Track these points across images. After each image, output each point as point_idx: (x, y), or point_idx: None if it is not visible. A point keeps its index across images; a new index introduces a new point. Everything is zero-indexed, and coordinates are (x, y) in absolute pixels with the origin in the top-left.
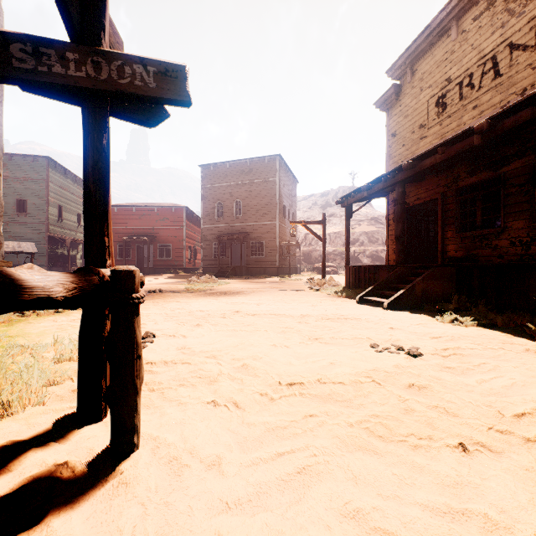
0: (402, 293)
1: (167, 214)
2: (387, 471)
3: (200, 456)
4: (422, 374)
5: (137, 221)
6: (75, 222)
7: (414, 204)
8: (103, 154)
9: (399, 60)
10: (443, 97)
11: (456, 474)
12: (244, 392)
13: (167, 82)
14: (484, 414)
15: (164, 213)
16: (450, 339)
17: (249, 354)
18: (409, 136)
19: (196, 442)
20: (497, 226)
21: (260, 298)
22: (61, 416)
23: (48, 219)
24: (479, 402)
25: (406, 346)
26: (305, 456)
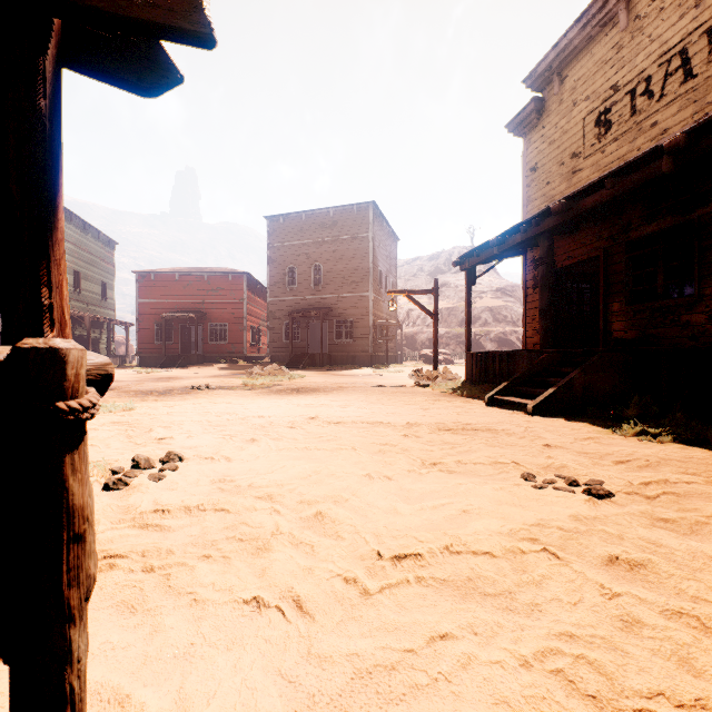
0: (554, 391)
1: (221, 283)
2: None
3: None
4: (626, 535)
5: (181, 292)
6: (98, 294)
7: (563, 265)
8: (38, 126)
9: (543, 63)
10: (606, 112)
11: None
12: (314, 575)
13: None
14: None
15: (218, 282)
16: (644, 465)
17: (327, 493)
18: (557, 169)
19: None
20: (688, 294)
21: (347, 398)
22: None
23: None
24: None
25: (580, 477)
26: None
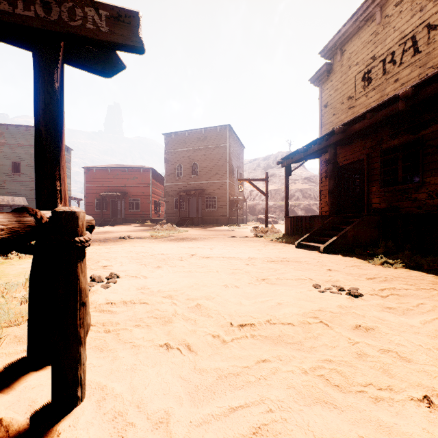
0: (336, 239)
1: (136, 174)
2: (352, 434)
3: (147, 412)
4: (366, 315)
5: (112, 180)
6: None
7: (343, 164)
8: (54, 97)
9: (331, 43)
10: (368, 73)
11: (429, 437)
12: (196, 334)
13: (120, 27)
14: (437, 359)
15: (134, 174)
16: (383, 280)
17: (202, 294)
18: (339, 106)
19: (144, 393)
20: (416, 182)
21: (213, 243)
22: (12, 360)
23: None
24: (429, 345)
25: (346, 286)
26: (260, 411)
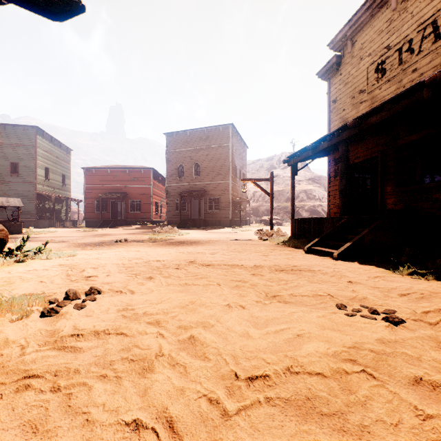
0: (351, 244)
1: (137, 175)
2: None
3: None
4: (423, 357)
5: (112, 181)
6: (60, 181)
7: (354, 162)
8: None
9: (340, 33)
10: (382, 63)
11: None
12: (185, 395)
13: None
14: None
15: (134, 174)
16: (420, 297)
17: (198, 319)
18: (350, 101)
19: None
20: (437, 180)
21: (215, 247)
22: None
23: (37, 179)
24: None
25: (378, 307)
26: None
